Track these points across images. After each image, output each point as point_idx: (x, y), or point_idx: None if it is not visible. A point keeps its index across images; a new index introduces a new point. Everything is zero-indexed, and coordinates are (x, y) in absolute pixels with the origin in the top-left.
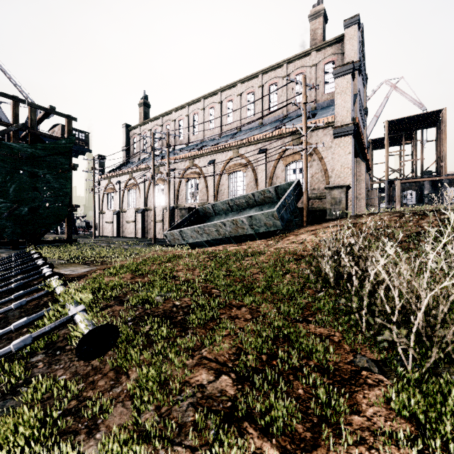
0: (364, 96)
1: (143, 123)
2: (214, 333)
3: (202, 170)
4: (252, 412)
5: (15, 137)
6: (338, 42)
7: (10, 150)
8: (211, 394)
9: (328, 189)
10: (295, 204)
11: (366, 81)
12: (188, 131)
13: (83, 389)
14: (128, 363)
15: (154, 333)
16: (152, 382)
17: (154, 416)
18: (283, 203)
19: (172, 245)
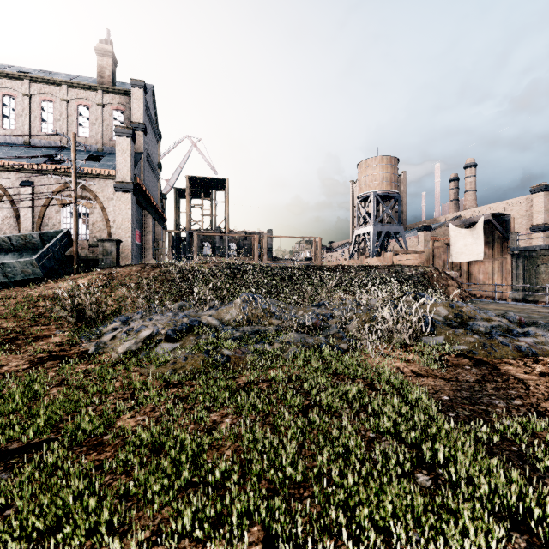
0: (159, 151)
1: None
2: None
3: None
4: None
5: None
6: (126, 94)
7: None
8: None
9: (101, 241)
10: (62, 253)
11: (160, 137)
12: None
13: None
14: None
15: None
16: None
17: None
18: (46, 252)
19: None
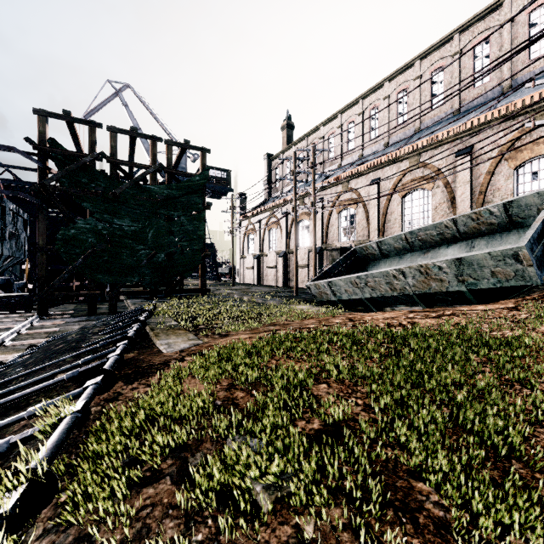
0: None
1: (286, 148)
2: None
3: (360, 195)
4: None
5: (153, 180)
6: None
7: (149, 193)
8: None
9: None
10: None
11: None
12: (340, 147)
13: None
14: None
15: None
16: None
17: None
18: (538, 230)
19: (318, 301)
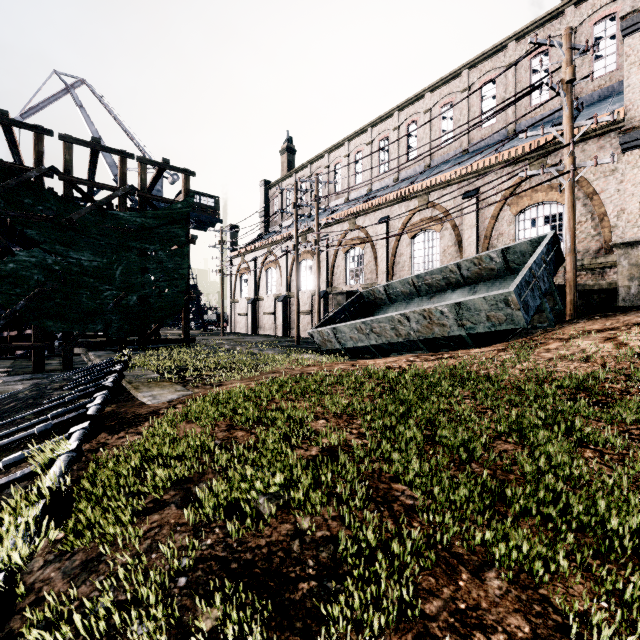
0: None
1: (286, 176)
2: None
3: (368, 234)
4: None
5: (122, 205)
6: None
7: (116, 221)
8: None
9: (623, 246)
10: (549, 279)
11: None
12: (347, 179)
13: None
14: None
15: None
16: None
17: None
18: (526, 276)
19: (322, 349)
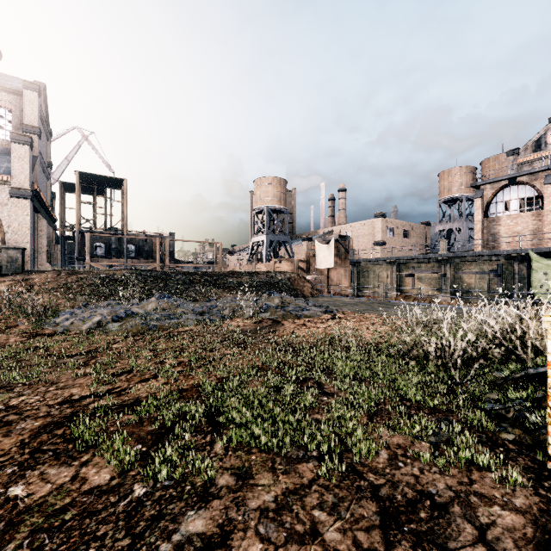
0: (49, 149)
1: None
2: None
3: None
4: None
5: None
6: (16, 94)
7: None
8: None
9: (5, 248)
10: None
11: (51, 135)
12: None
13: None
14: None
15: None
16: None
17: None
18: None
19: None
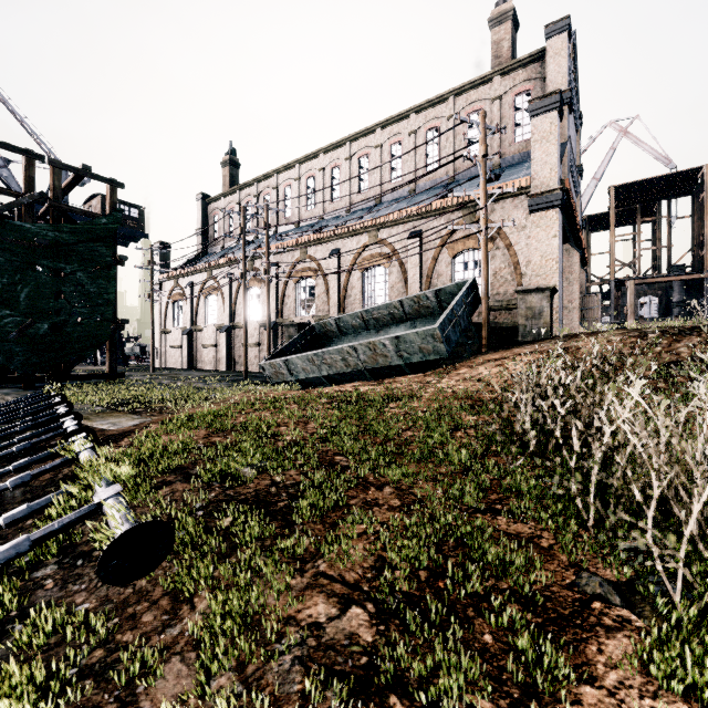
0: (578, 146)
1: (229, 191)
2: (339, 531)
3: (320, 265)
4: (403, 676)
5: (28, 214)
6: (535, 60)
7: (21, 233)
8: (332, 642)
9: (522, 293)
10: (468, 318)
11: (580, 122)
12: (298, 204)
13: (115, 630)
14: (192, 584)
15: (238, 530)
16: (233, 619)
17: (235, 680)
18: (449, 315)
19: (273, 382)
